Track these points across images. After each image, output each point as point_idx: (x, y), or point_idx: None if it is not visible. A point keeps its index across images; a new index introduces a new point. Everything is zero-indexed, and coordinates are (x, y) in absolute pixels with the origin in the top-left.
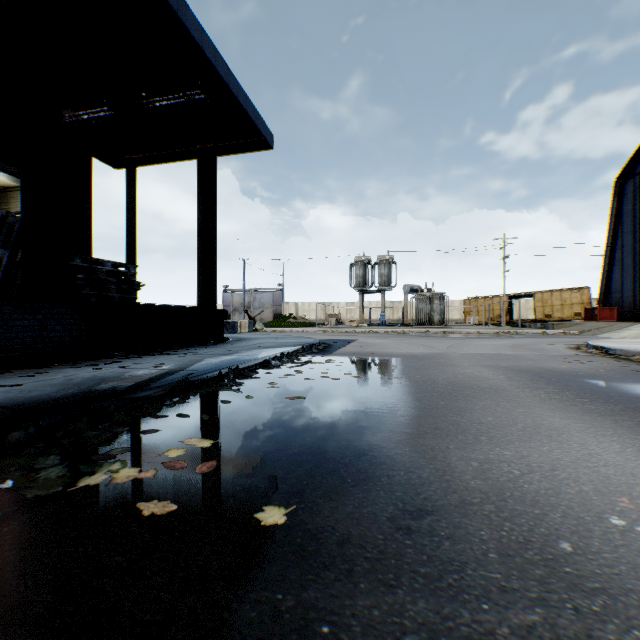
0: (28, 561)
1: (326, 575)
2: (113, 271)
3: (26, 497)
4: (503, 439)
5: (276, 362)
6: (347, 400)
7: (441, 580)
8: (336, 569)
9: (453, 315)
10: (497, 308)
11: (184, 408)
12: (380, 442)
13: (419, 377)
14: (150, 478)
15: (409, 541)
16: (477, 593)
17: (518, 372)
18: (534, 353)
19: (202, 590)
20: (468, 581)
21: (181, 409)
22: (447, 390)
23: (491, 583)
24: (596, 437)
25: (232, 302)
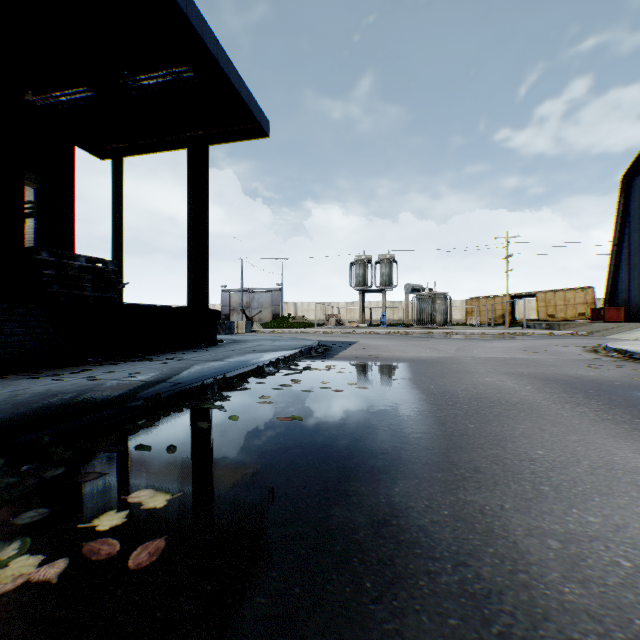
0: None
1: None
2: (88, 267)
3: None
4: (574, 490)
5: (271, 369)
6: (353, 422)
7: None
8: None
9: (454, 315)
10: (499, 308)
11: (149, 435)
12: (405, 496)
13: (434, 388)
14: (52, 579)
15: None
16: None
17: (545, 381)
18: (551, 357)
19: None
20: None
21: (145, 436)
22: (472, 406)
23: None
24: None
25: (230, 302)
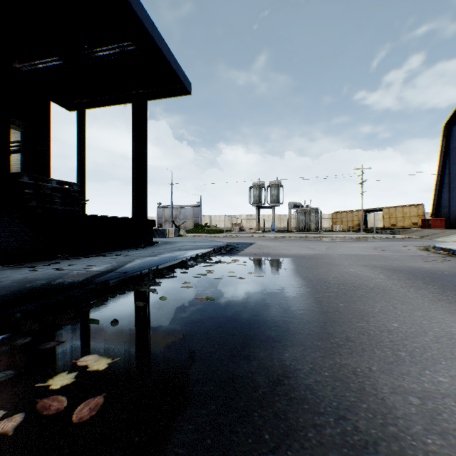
0: None
1: None
2: (58, 188)
3: None
4: (424, 355)
5: (192, 262)
6: (253, 301)
7: None
8: None
9: (324, 224)
10: (356, 219)
11: (98, 311)
12: (293, 360)
13: (312, 276)
14: (9, 431)
15: None
16: None
17: (393, 271)
18: (396, 254)
19: None
20: None
21: (95, 313)
22: (341, 290)
23: None
24: None
25: (164, 215)
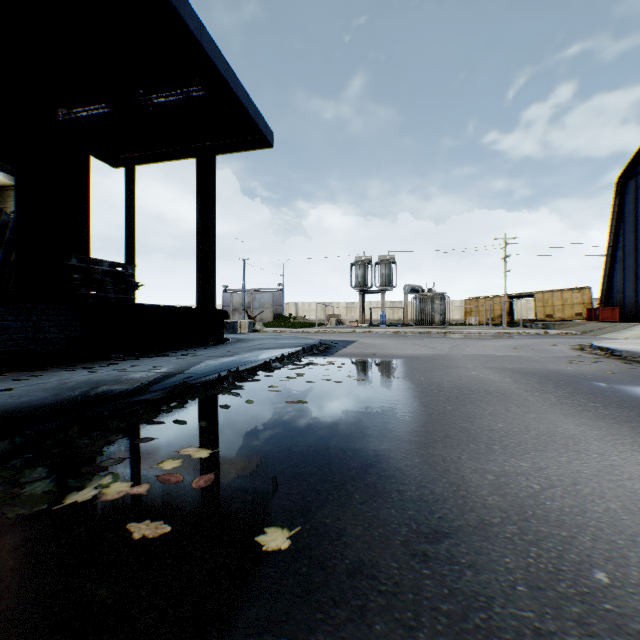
0: (2, 596)
1: (336, 614)
2: (110, 271)
3: (7, 516)
4: (517, 448)
5: (277, 364)
6: (351, 405)
7: (467, 620)
8: (347, 606)
9: (453, 315)
10: (498, 308)
11: (181, 414)
12: (388, 452)
13: (423, 380)
14: (143, 494)
15: (427, 570)
16: (509, 637)
17: (524, 374)
18: (538, 354)
19: (196, 633)
20: (497, 621)
21: (178, 415)
22: (453, 394)
23: (523, 624)
24: (615, 446)
25: (232, 302)
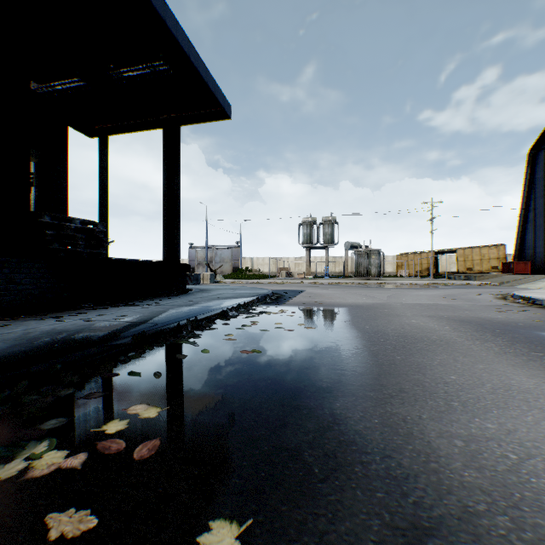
0: None
1: None
2: (81, 228)
3: None
4: (477, 405)
5: (233, 312)
6: (303, 354)
7: None
8: None
9: (387, 268)
10: (425, 262)
11: (138, 364)
12: (344, 409)
13: (369, 328)
14: (77, 467)
15: None
16: None
17: (461, 322)
18: (467, 303)
19: None
20: None
21: (135, 365)
22: (399, 342)
23: None
24: None
25: (196, 257)
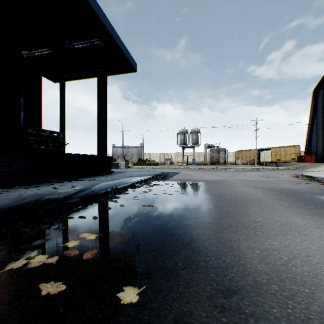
0: None
1: None
2: (50, 135)
3: None
4: (271, 233)
5: (138, 184)
6: (177, 207)
7: None
8: None
9: (229, 159)
10: (252, 156)
11: (84, 212)
12: (197, 235)
13: (216, 193)
14: (53, 262)
15: (224, 318)
16: None
17: (269, 190)
18: (275, 179)
19: None
20: None
21: (82, 213)
22: (232, 201)
23: None
24: None
25: (117, 153)
